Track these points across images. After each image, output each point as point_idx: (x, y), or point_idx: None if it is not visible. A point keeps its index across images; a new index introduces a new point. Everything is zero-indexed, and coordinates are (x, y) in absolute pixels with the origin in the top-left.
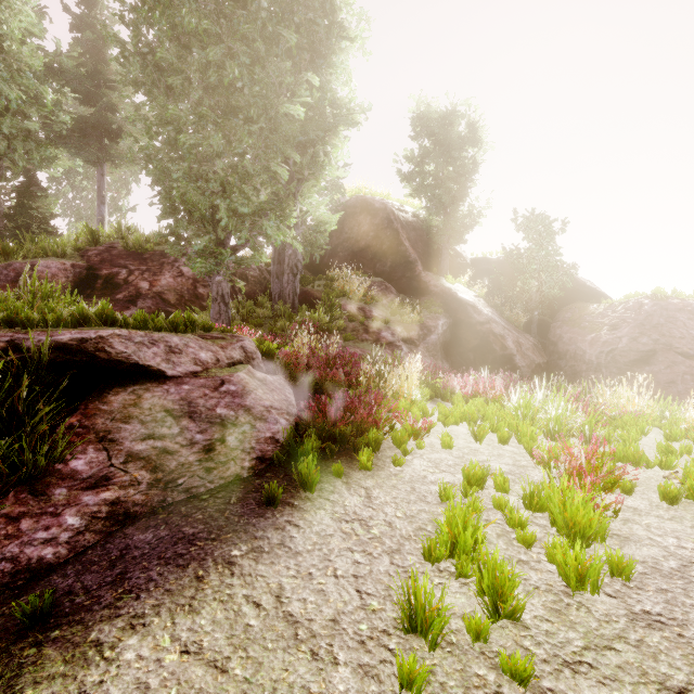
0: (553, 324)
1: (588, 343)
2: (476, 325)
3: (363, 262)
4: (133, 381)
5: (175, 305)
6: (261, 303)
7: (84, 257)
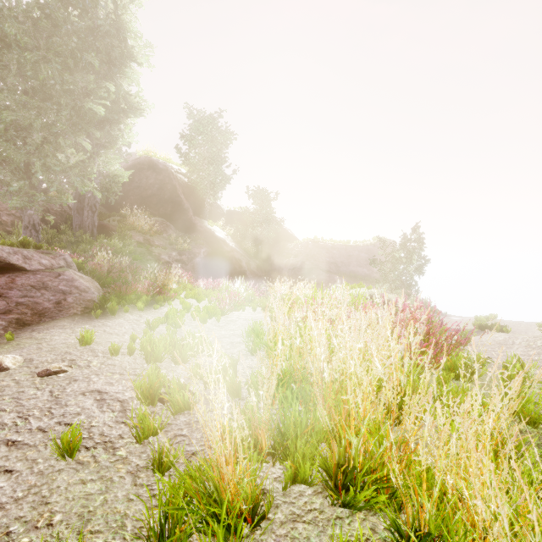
0: (270, 254)
1: (284, 264)
2: (225, 253)
3: (150, 206)
4: (7, 272)
5: None
6: (64, 231)
7: None
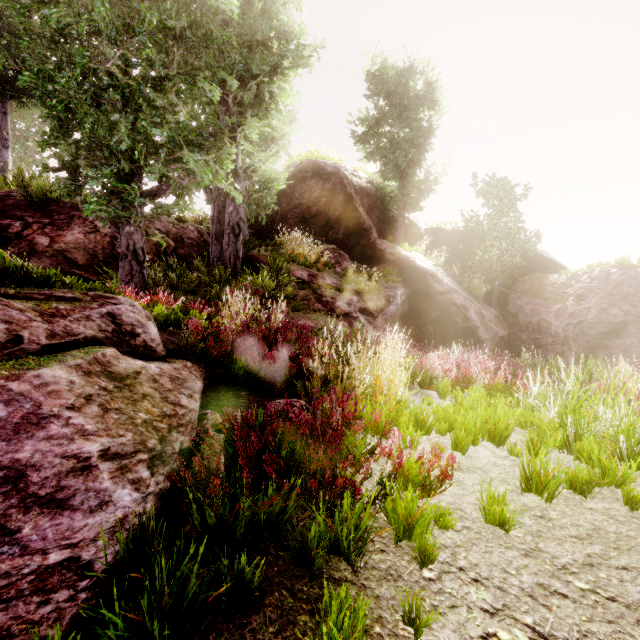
0: (512, 295)
1: (553, 314)
2: (436, 295)
3: (315, 230)
4: None
5: (84, 266)
6: (197, 267)
7: None
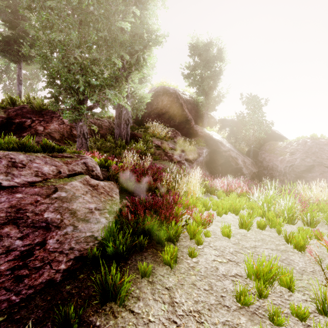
0: (260, 152)
1: (279, 161)
2: (222, 152)
3: (164, 120)
4: None
5: (58, 140)
6: (109, 139)
7: (5, 112)
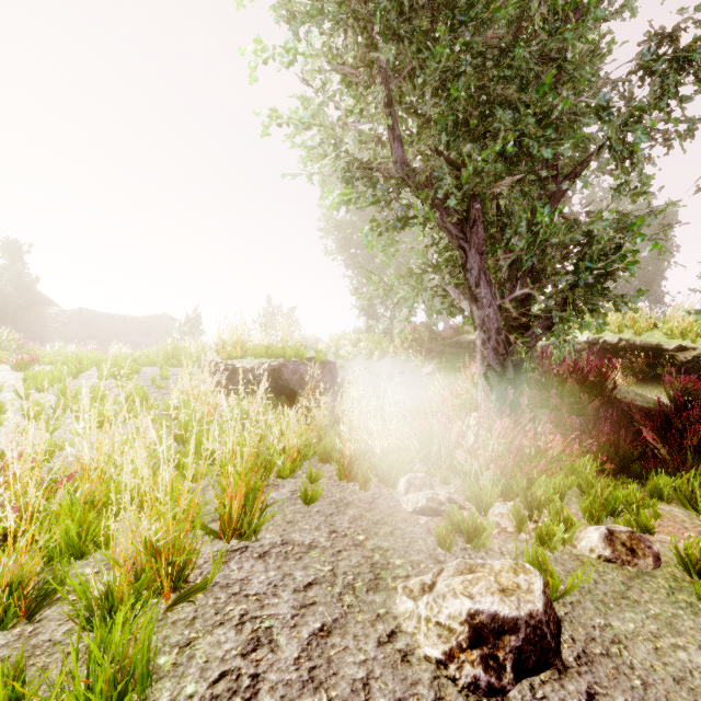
0: (21, 319)
1: (51, 332)
2: None
3: None
4: None
5: None
6: None
7: None
